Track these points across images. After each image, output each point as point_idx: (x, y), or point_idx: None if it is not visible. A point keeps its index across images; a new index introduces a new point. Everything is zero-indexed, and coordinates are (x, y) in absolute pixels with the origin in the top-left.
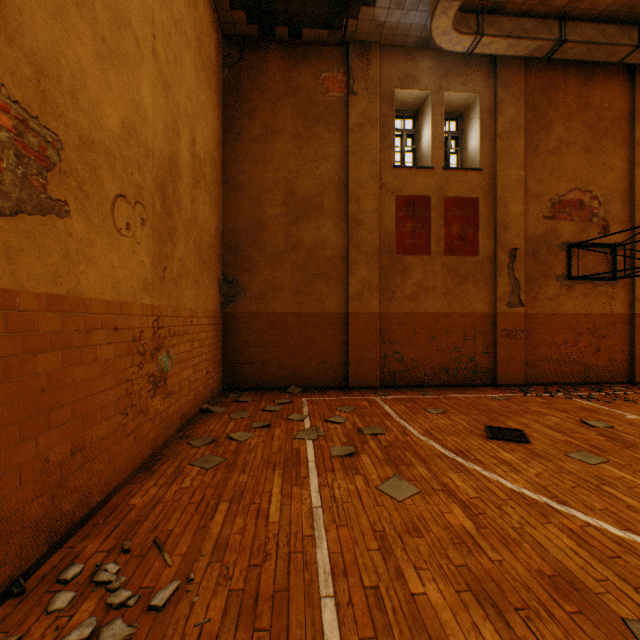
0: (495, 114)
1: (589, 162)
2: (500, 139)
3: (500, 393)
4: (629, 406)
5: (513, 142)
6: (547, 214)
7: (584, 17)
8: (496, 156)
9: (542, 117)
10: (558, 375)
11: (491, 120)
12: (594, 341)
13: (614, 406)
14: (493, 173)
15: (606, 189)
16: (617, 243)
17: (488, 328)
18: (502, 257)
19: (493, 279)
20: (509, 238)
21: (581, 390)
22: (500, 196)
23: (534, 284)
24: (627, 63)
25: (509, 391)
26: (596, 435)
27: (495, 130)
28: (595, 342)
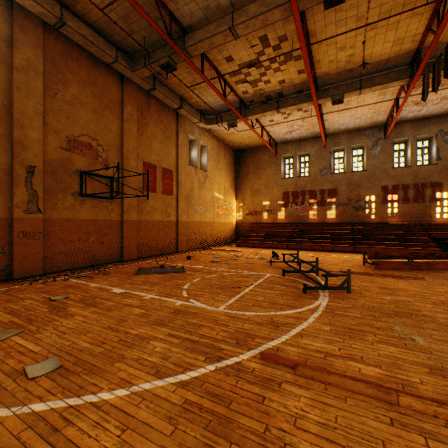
0: (13, 47)
1: (97, 121)
2: (18, 71)
3: (8, 287)
4: (102, 277)
5: (32, 80)
6: (65, 146)
7: (83, 18)
8: (14, 84)
9: (61, 74)
10: (74, 263)
11: (9, 51)
12: (100, 237)
13: (92, 279)
14: (11, 97)
15: (108, 142)
16: (115, 177)
17: (5, 231)
18: (20, 171)
19: (11, 189)
20: (28, 157)
21: (86, 271)
22: (18, 119)
23: (54, 197)
24: (115, 68)
25: (21, 283)
26: (46, 308)
27: (13, 61)
28: (101, 238)
